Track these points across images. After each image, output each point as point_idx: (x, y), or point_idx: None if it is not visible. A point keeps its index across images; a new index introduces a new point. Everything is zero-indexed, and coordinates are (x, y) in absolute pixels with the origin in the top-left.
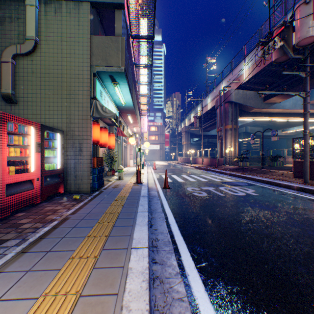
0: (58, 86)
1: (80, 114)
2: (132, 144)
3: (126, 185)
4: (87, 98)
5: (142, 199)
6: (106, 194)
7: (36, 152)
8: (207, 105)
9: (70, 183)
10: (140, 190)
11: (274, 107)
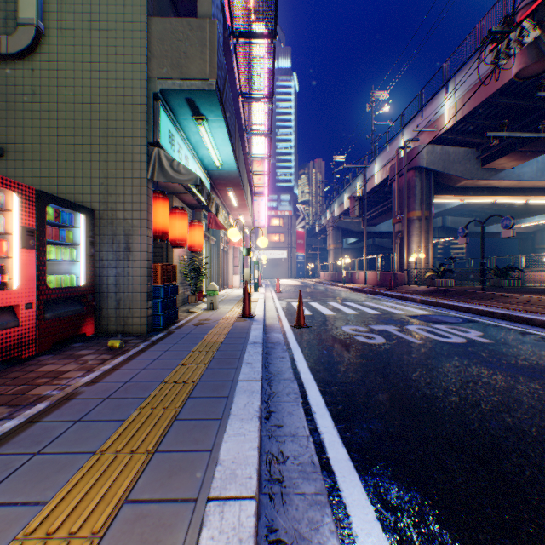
0: (84, 119)
1: (128, 176)
2: (238, 248)
3: (221, 320)
4: (141, 143)
5: (250, 351)
6: (178, 337)
7: (24, 247)
8: (373, 177)
9: (107, 316)
10: (248, 331)
11: (503, 176)
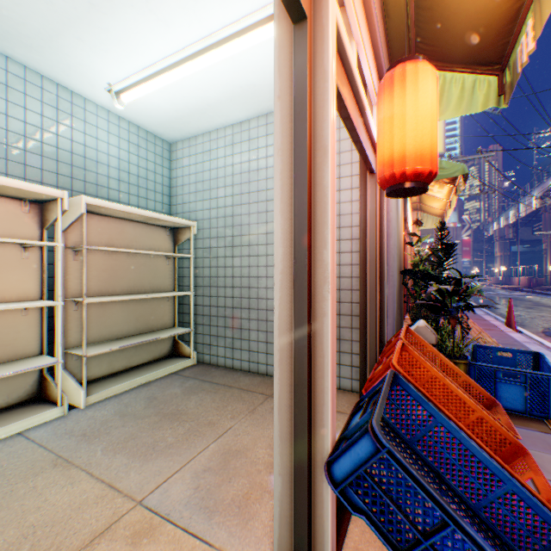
0: None
1: None
2: None
3: None
4: None
5: None
6: None
7: None
8: (531, 203)
9: None
10: None
11: None
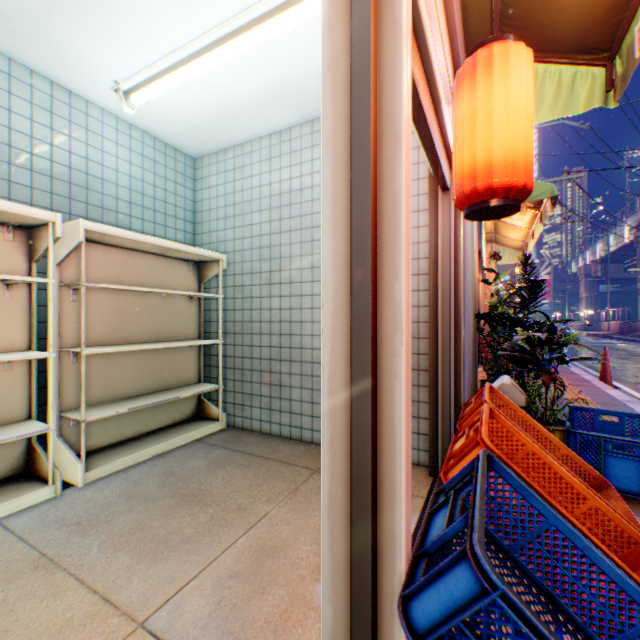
0: None
1: None
2: None
3: None
4: None
5: None
6: None
7: None
8: (623, 235)
9: None
10: None
11: None
